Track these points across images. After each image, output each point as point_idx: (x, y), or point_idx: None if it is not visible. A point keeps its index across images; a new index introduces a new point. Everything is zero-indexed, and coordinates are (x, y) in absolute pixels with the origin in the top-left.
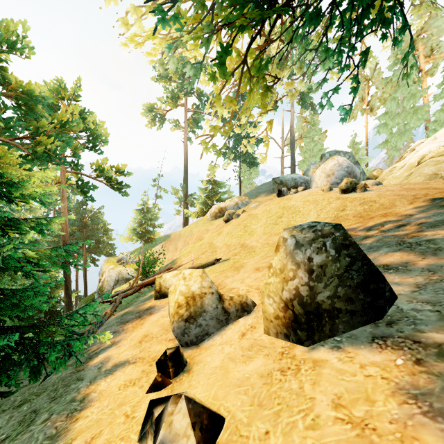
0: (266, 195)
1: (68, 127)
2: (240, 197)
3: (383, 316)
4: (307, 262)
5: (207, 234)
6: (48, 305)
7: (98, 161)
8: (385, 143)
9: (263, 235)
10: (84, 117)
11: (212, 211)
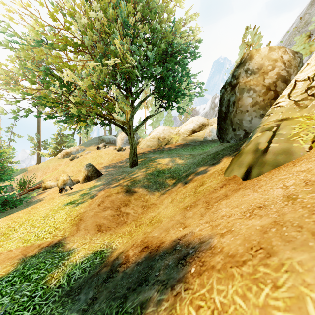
0: (95, 146)
1: None
2: (80, 146)
3: (99, 177)
4: (87, 169)
5: (60, 167)
6: None
7: None
8: (152, 124)
9: None
10: None
11: (62, 153)
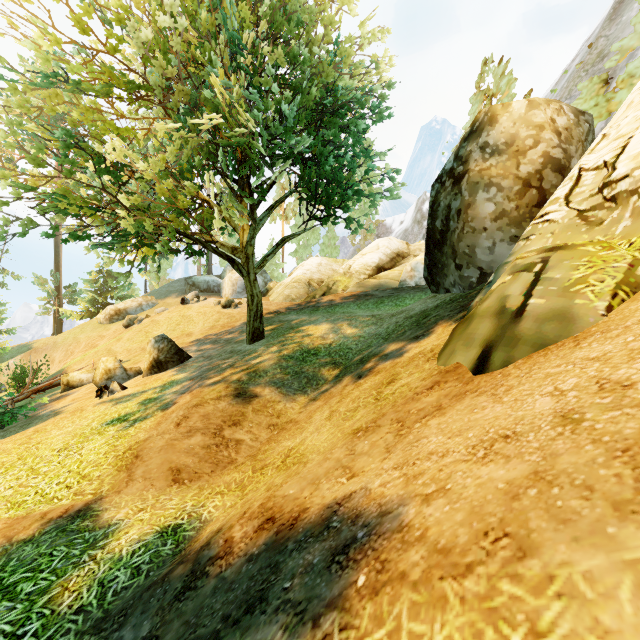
0: (177, 297)
1: None
2: (145, 297)
3: (184, 362)
4: (158, 347)
5: (102, 341)
6: None
7: None
8: (296, 253)
9: None
10: None
11: (107, 313)
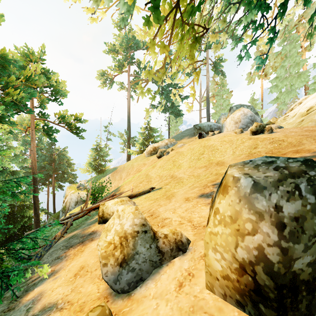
0: (189, 138)
1: (32, 82)
2: (169, 139)
3: None
4: (274, 212)
5: (144, 167)
6: (21, 222)
7: (60, 111)
8: (276, 100)
9: (189, 168)
10: (49, 76)
11: (148, 149)
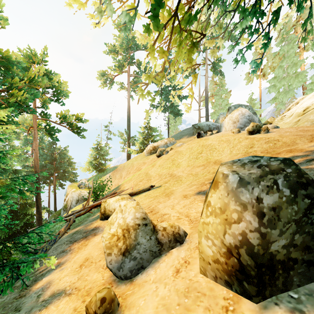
0: (188, 137)
1: (35, 83)
2: (168, 138)
3: None
4: (256, 203)
5: (144, 166)
6: (24, 220)
7: (62, 111)
8: (274, 100)
9: (188, 167)
10: (51, 77)
11: (148, 148)
